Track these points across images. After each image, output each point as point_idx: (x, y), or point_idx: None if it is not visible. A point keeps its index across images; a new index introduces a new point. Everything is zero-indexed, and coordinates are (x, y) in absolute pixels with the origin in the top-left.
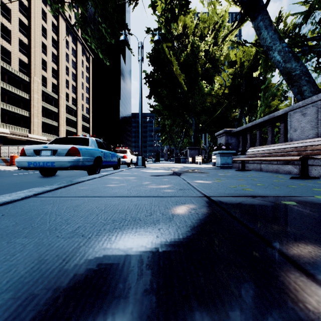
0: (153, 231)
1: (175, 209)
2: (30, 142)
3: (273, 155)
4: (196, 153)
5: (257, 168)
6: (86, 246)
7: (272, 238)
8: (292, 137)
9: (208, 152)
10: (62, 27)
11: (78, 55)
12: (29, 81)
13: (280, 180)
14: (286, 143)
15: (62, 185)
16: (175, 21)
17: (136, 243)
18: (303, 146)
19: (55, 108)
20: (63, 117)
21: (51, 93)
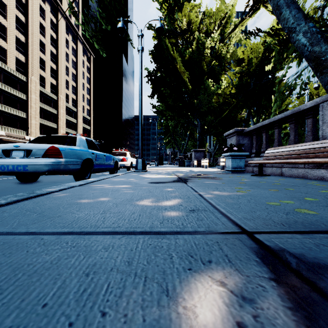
0: None
1: (191, 304)
2: None
3: (302, 156)
4: (201, 156)
5: (277, 172)
6: None
7: None
8: (325, 134)
9: (214, 155)
10: (62, 25)
11: (78, 54)
12: (26, 80)
13: (326, 190)
14: (321, 142)
15: (4, 202)
16: (180, 10)
17: None
18: None
19: (54, 109)
20: (63, 119)
21: (50, 93)
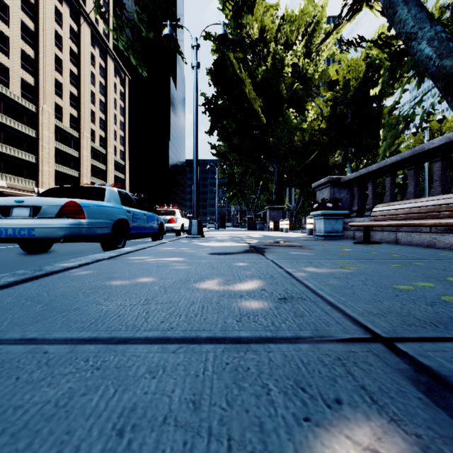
0: None
1: None
2: None
3: (429, 216)
4: (279, 215)
5: (389, 238)
6: None
7: None
8: None
9: (296, 214)
10: (86, 35)
11: (108, 75)
12: (36, 111)
13: None
14: None
15: None
16: (250, 11)
17: None
18: None
19: (75, 150)
20: (87, 164)
21: (69, 129)
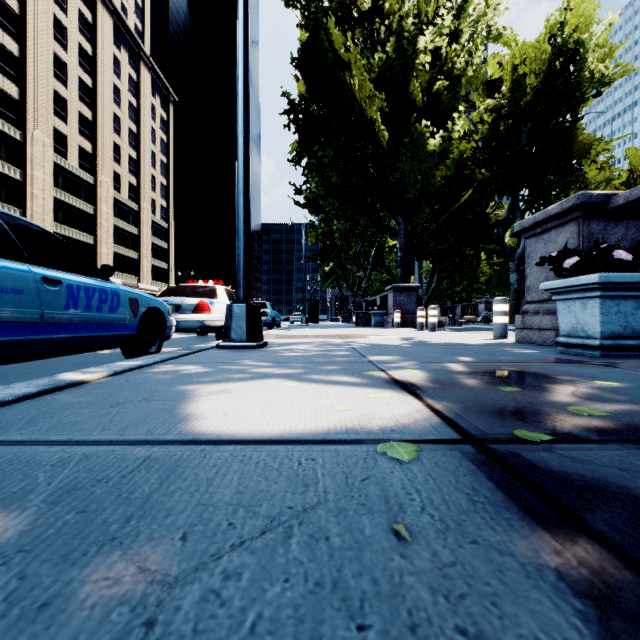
0: None
1: None
2: None
3: None
4: (411, 300)
5: None
6: None
7: None
8: None
9: (427, 301)
10: (105, 28)
11: (142, 92)
12: (22, 139)
13: None
14: None
15: None
16: None
17: None
18: None
19: (89, 204)
20: (108, 225)
21: (79, 170)
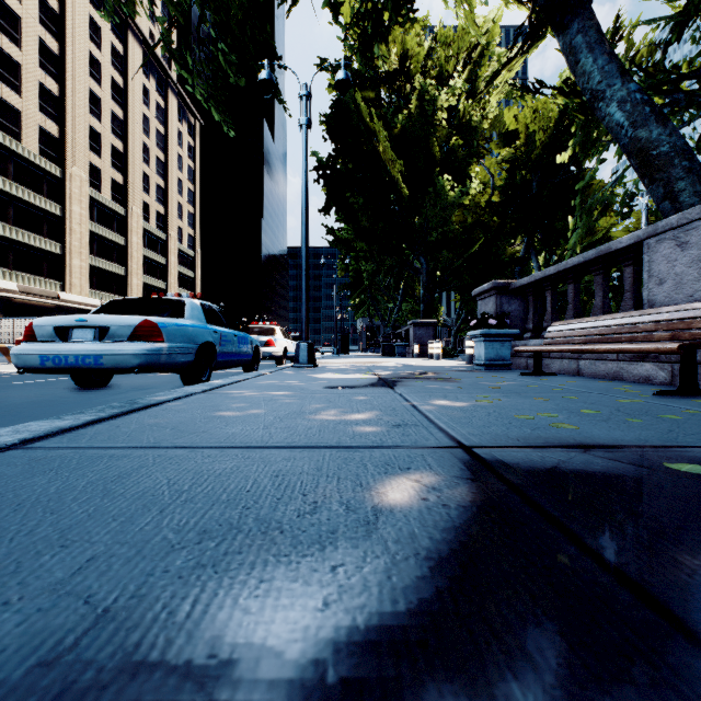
0: (313, 580)
1: (384, 491)
2: (65, 310)
3: (610, 339)
4: (429, 334)
5: (570, 369)
6: (81, 651)
7: (698, 614)
8: (653, 298)
9: (456, 332)
10: (136, 59)
11: (170, 120)
12: (61, 175)
13: (633, 399)
14: (641, 312)
15: (105, 414)
16: (383, 39)
17: (253, 637)
18: (682, 318)
19: (120, 235)
20: (138, 256)
21: (111, 202)
